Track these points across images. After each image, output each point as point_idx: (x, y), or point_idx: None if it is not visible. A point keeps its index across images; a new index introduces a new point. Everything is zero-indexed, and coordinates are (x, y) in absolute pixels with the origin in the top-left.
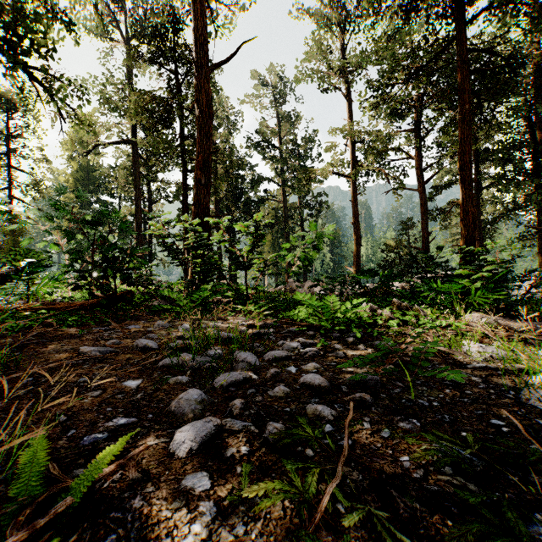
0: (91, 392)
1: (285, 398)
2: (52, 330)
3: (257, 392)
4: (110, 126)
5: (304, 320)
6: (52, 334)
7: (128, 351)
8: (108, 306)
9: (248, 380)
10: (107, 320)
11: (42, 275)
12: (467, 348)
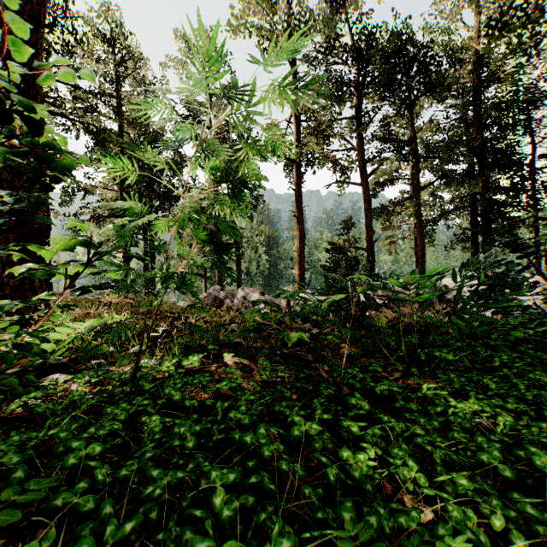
0: None
1: None
2: None
3: None
4: None
5: None
6: None
7: None
8: None
9: None
10: None
11: None
12: None
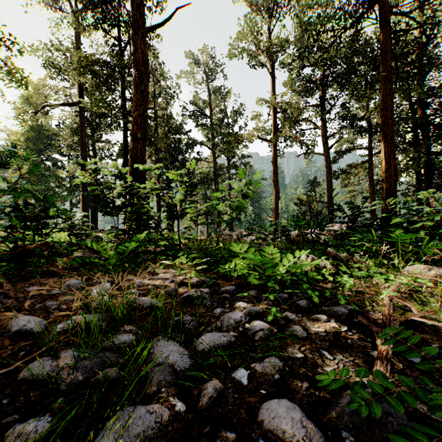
0: None
1: None
2: None
3: None
4: (57, 90)
5: (242, 275)
6: None
7: None
8: (13, 262)
9: (165, 427)
10: (1, 281)
11: None
12: None
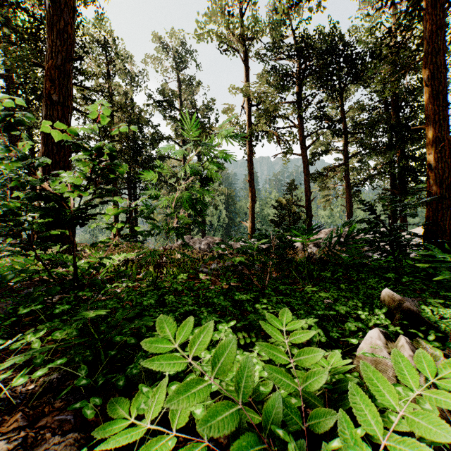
0: None
1: None
2: None
3: None
4: None
5: None
6: None
7: None
8: None
9: None
10: None
11: None
12: None
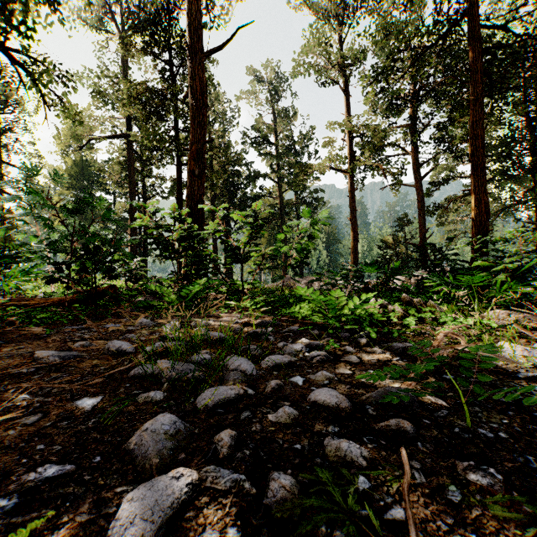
0: (25, 417)
1: (293, 427)
2: (16, 330)
3: (254, 416)
4: (104, 120)
5: (306, 317)
6: (13, 335)
7: (97, 355)
8: (86, 302)
9: (242, 398)
10: (82, 318)
11: (13, 268)
12: (506, 351)
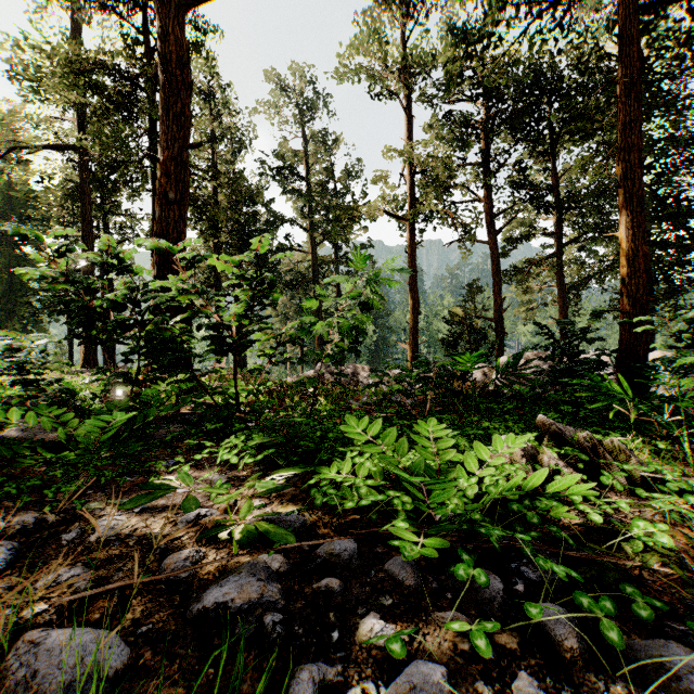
0: None
1: None
2: None
3: None
4: (39, 121)
5: (370, 500)
6: None
7: None
8: None
9: None
10: None
11: None
12: None
